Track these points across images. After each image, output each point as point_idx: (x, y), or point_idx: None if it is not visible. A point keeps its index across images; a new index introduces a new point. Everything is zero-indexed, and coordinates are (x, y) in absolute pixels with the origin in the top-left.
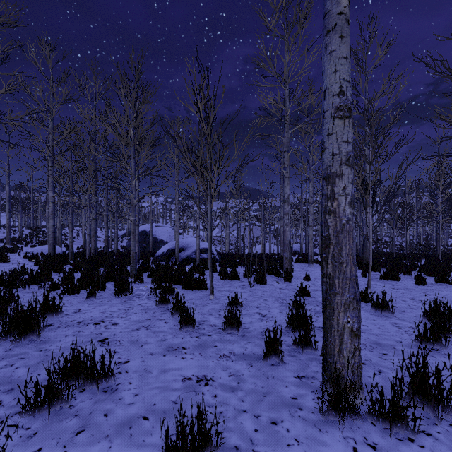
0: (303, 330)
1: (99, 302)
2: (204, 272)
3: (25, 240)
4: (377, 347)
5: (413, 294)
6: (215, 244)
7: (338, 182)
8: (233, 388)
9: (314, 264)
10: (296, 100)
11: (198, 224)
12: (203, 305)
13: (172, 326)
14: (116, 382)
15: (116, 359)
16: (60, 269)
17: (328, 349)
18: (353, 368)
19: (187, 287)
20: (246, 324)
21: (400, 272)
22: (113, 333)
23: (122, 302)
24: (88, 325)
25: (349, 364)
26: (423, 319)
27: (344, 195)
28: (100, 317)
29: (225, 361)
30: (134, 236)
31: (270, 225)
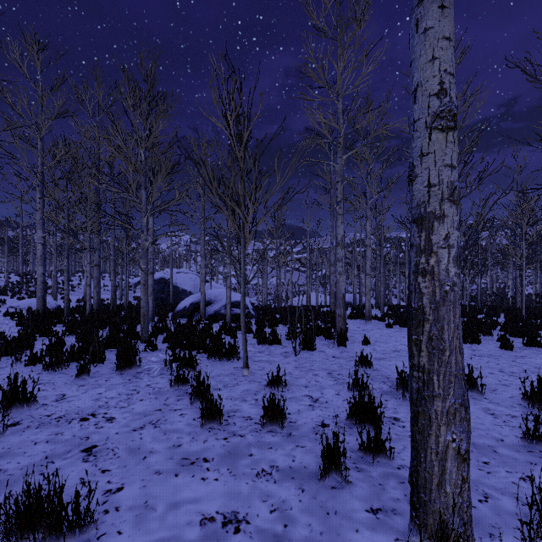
0: (370, 424)
1: (94, 383)
2: (236, 334)
3: (11, 290)
4: (473, 450)
5: (500, 363)
6: (249, 293)
7: (438, 227)
8: (277, 536)
9: (372, 320)
10: (352, 118)
11: (228, 272)
12: (233, 384)
13: (191, 421)
14: (97, 531)
15: (103, 485)
16: (48, 332)
17: (422, 479)
18: (460, 510)
19: (214, 356)
20: (293, 415)
21: (478, 331)
22: (105, 436)
23: (125, 382)
24: (71, 423)
25: (454, 505)
26: (522, 402)
27: (446, 247)
28: (91, 408)
29: (265, 483)
30: (145, 290)
31: (317, 272)
